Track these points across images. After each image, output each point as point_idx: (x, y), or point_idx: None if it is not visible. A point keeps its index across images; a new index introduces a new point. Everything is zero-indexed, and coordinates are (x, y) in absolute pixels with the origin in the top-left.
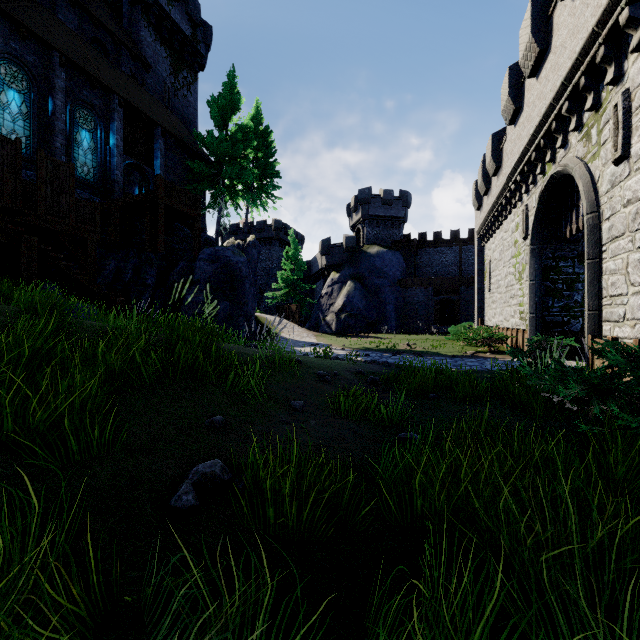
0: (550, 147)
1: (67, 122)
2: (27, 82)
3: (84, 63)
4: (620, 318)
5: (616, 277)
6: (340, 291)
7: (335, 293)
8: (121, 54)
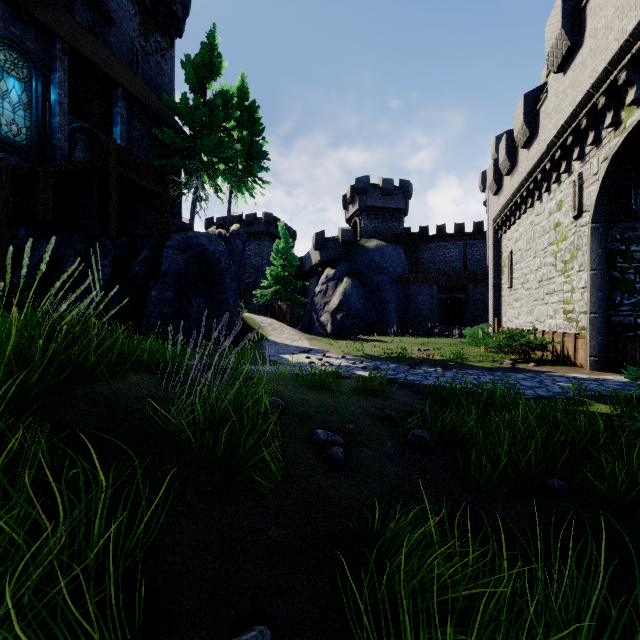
0: (636, 81)
1: None
2: None
3: None
4: None
5: None
6: (336, 289)
7: (330, 291)
8: (75, 1)
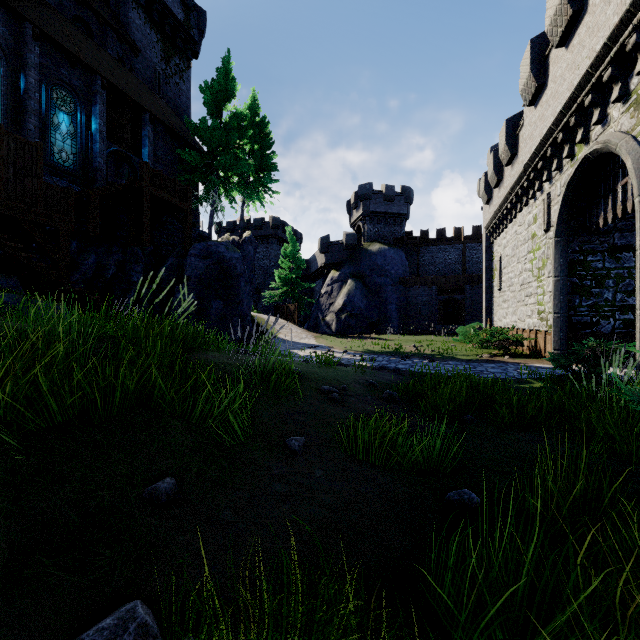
0: (582, 125)
1: (42, 102)
2: None
3: (62, 39)
4: None
5: None
6: (340, 290)
7: (335, 292)
8: (107, 35)
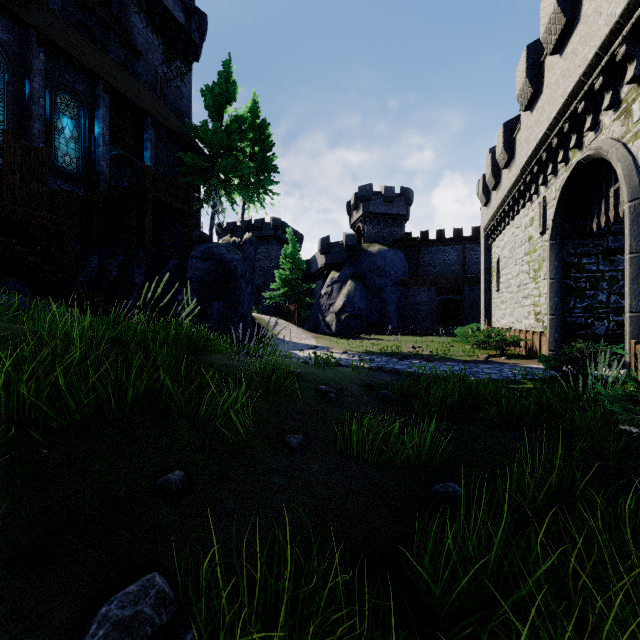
0: (576, 130)
1: (46, 107)
2: (0, 62)
3: (65, 44)
4: None
5: None
6: (340, 291)
7: (335, 293)
8: (109, 40)
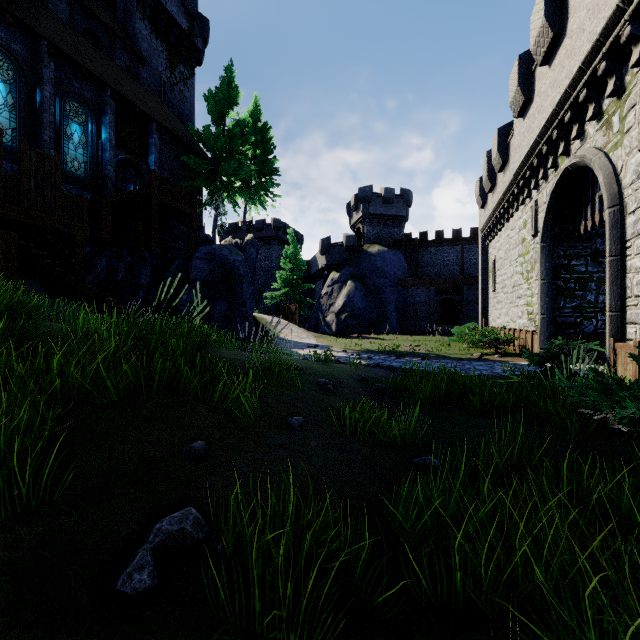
0: (564, 138)
1: (56, 114)
2: (13, 72)
3: (74, 53)
4: None
5: None
6: (340, 291)
7: (335, 293)
8: (115, 46)
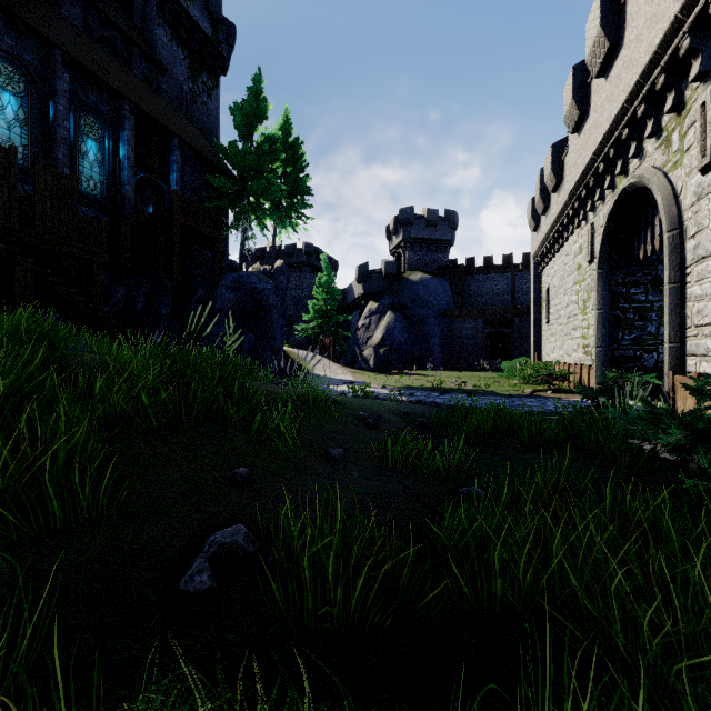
0: (621, 156)
1: (71, 130)
2: (25, 84)
3: (90, 63)
4: (708, 351)
5: (703, 304)
6: (379, 323)
7: (373, 325)
8: (132, 55)
